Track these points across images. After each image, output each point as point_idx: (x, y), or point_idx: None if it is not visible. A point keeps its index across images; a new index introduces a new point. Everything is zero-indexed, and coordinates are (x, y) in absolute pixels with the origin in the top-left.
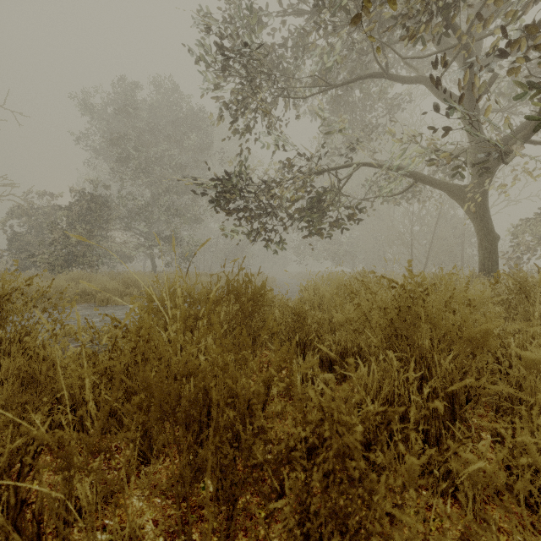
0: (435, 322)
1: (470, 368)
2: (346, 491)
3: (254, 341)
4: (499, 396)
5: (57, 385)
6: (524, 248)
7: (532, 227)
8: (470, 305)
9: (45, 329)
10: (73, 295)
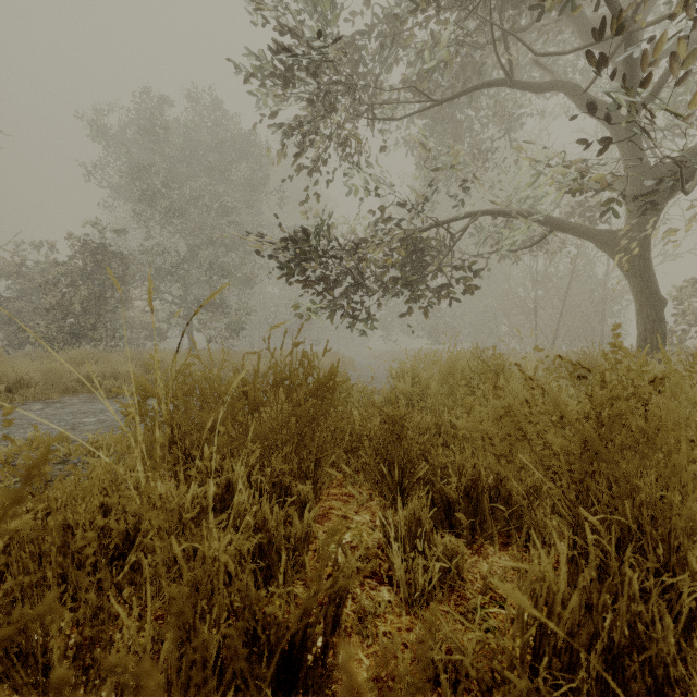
0: (694, 454)
1: None
2: None
3: (319, 464)
4: None
5: None
6: (692, 318)
7: None
8: None
9: None
10: (70, 382)
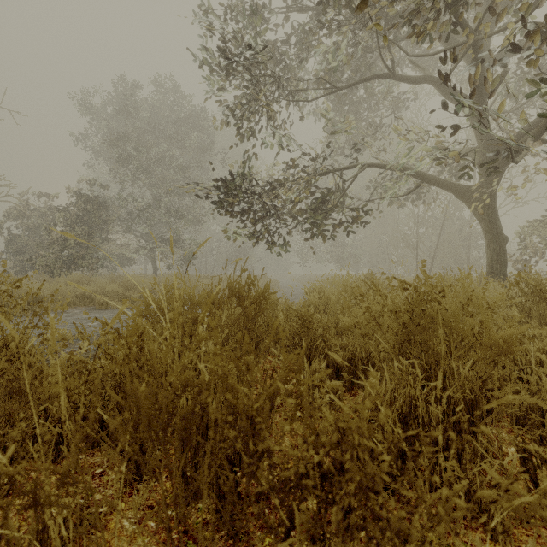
0: (453, 326)
1: (489, 376)
2: (366, 527)
3: (257, 346)
4: (518, 406)
5: (43, 395)
6: (532, 251)
7: (540, 229)
8: (491, 308)
9: (34, 333)
10: (71, 298)
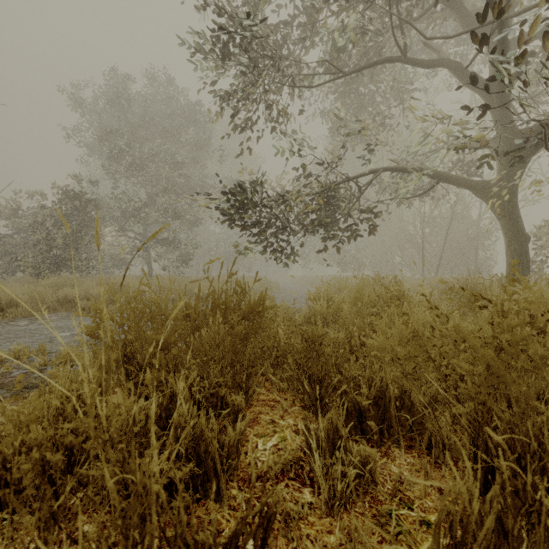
0: None
1: None
2: None
3: (250, 375)
4: None
5: None
6: (548, 251)
7: None
8: None
9: None
10: (51, 303)
